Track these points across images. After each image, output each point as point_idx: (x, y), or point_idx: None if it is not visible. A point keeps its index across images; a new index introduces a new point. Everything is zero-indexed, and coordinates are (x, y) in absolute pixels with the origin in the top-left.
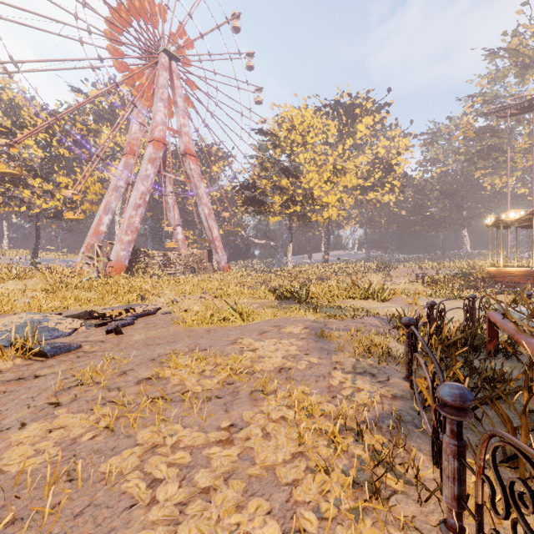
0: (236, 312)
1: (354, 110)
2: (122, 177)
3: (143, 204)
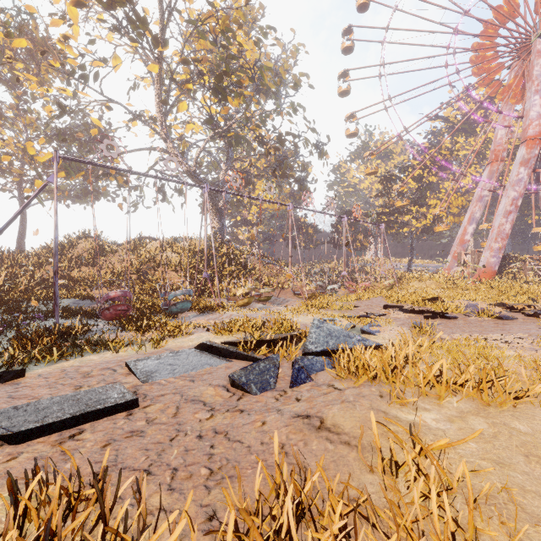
0: None
1: None
2: (486, 186)
3: (513, 209)
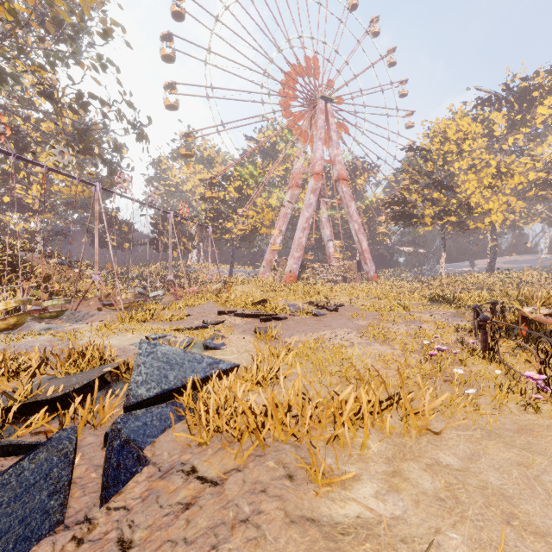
0: (400, 306)
1: (530, 93)
2: (289, 206)
3: (307, 227)
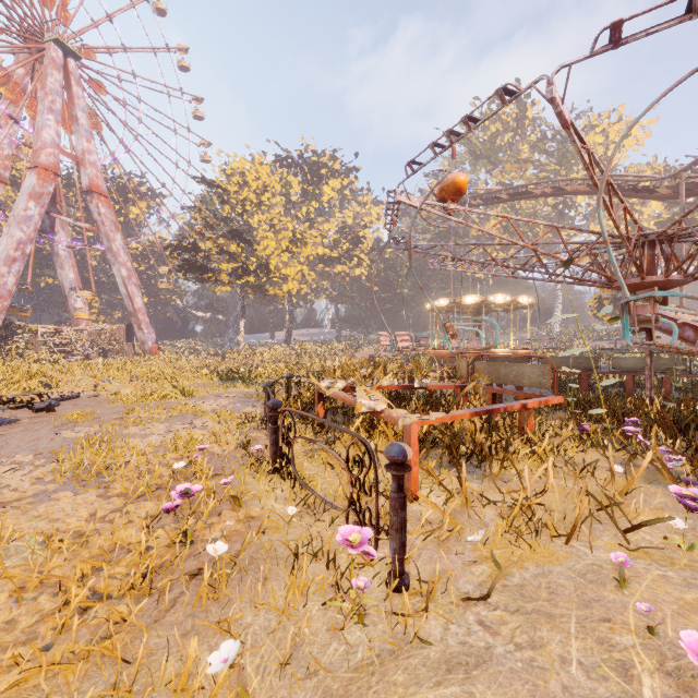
0: (177, 389)
1: (319, 169)
2: None
3: (20, 257)
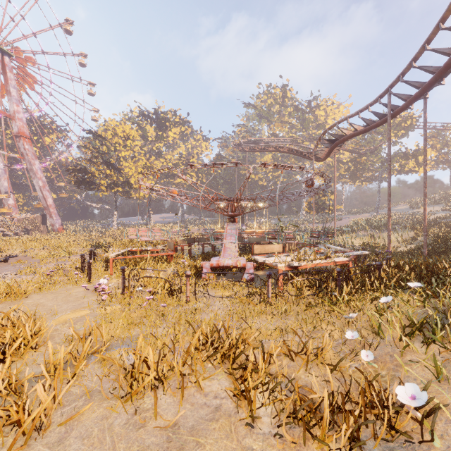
0: (66, 252)
1: (166, 122)
2: None
3: None
